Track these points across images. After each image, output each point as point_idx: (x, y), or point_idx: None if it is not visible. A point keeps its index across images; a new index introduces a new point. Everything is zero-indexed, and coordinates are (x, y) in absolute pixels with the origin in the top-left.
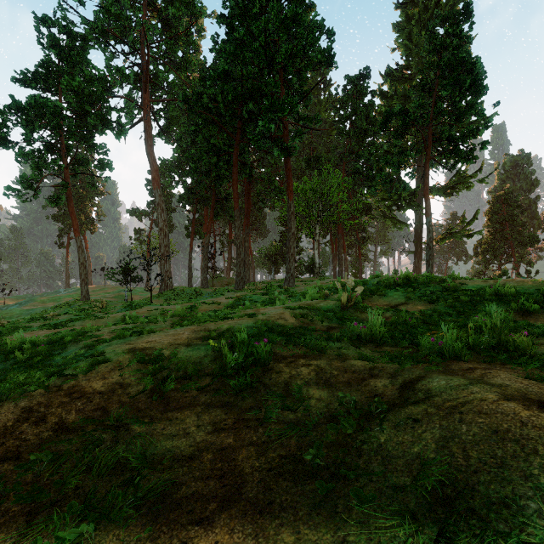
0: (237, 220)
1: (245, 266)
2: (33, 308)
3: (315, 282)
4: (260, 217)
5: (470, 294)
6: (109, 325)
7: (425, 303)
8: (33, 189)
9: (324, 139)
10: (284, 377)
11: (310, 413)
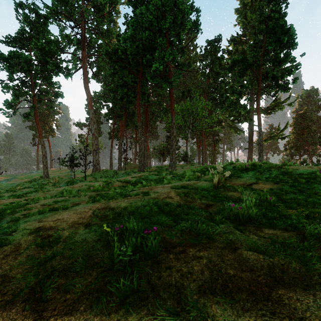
0: (139, 128)
1: (144, 157)
2: (14, 183)
3: (188, 167)
4: (154, 127)
5: (305, 176)
6: (48, 198)
7: (271, 182)
8: (13, 109)
9: (193, 80)
10: (174, 277)
11: None
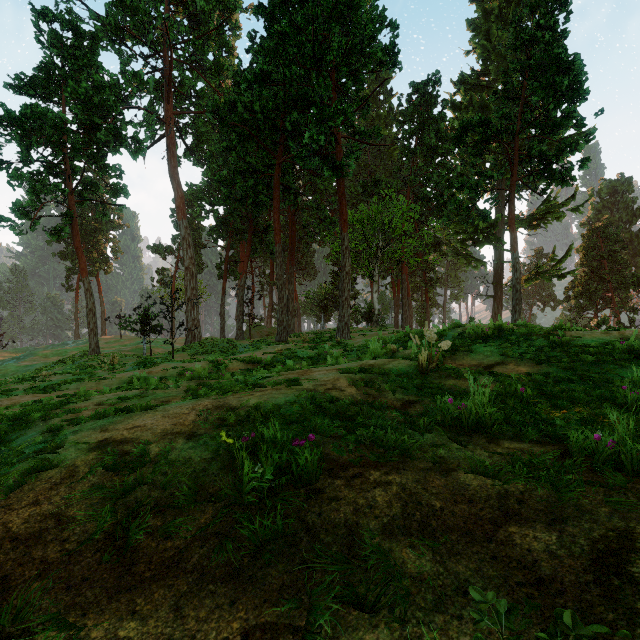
0: (279, 257)
1: (288, 313)
2: (32, 364)
3: (375, 333)
4: (307, 254)
5: (593, 351)
6: (105, 392)
7: (530, 362)
8: (30, 218)
9: (384, 161)
10: (344, 512)
11: (406, 629)
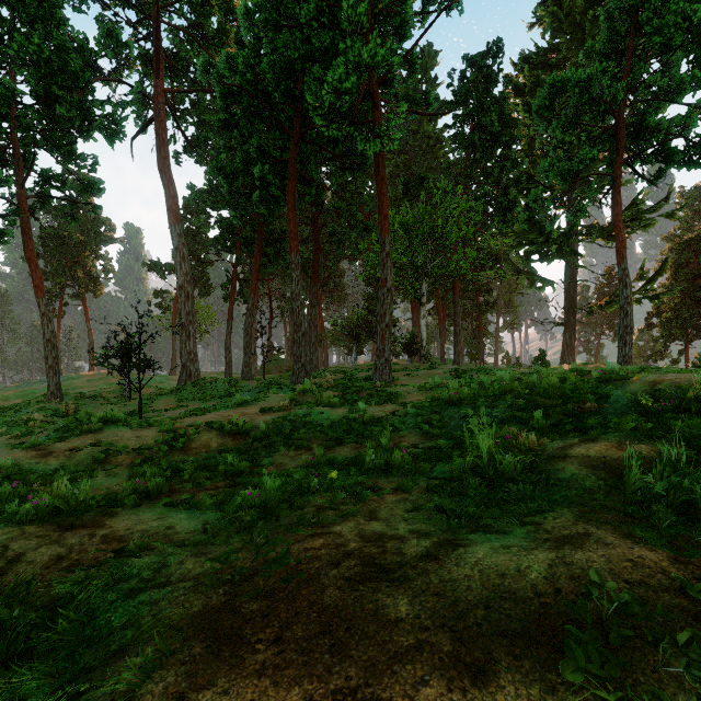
0: (295, 269)
1: (310, 344)
2: None
3: (425, 372)
4: (335, 273)
5: None
6: None
7: None
8: None
9: (427, 161)
10: None
11: None
